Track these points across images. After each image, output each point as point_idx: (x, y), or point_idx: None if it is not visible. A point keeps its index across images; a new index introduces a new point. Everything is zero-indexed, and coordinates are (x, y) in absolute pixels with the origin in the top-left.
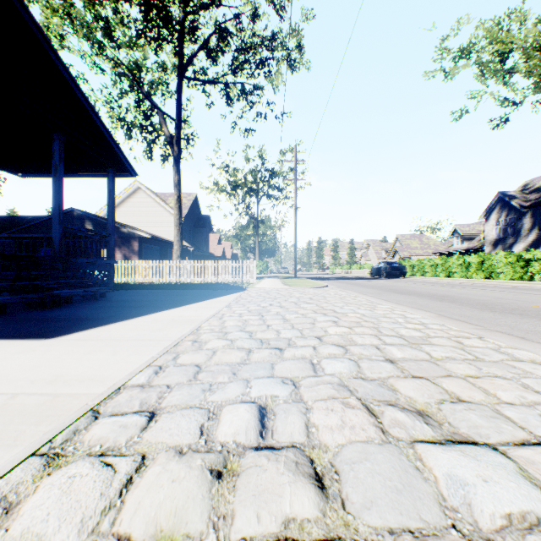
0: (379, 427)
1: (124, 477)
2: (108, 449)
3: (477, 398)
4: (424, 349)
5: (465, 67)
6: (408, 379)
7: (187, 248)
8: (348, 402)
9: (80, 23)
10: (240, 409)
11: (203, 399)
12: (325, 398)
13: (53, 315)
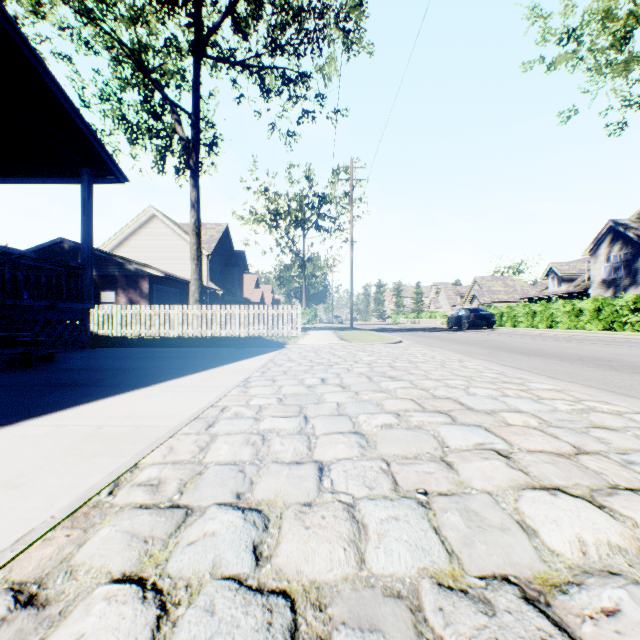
0: None
1: None
2: None
3: None
4: None
5: (575, 52)
6: None
7: (215, 292)
8: None
9: None
10: None
11: None
12: None
13: None
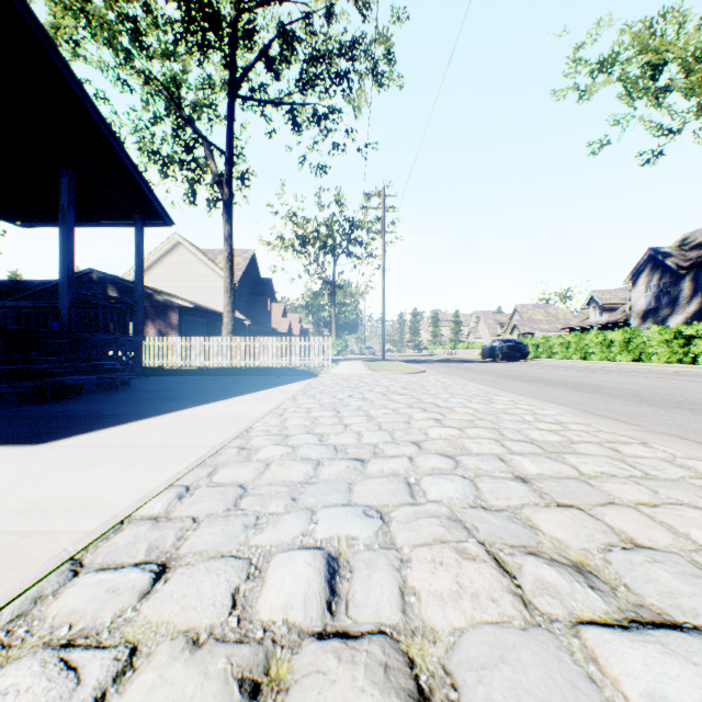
0: (517, 595)
1: (93, 692)
2: (80, 633)
3: (662, 541)
4: (568, 461)
5: (606, 83)
6: (552, 508)
7: (242, 322)
8: (466, 549)
9: (99, 23)
10: (298, 560)
11: (243, 542)
12: (429, 542)
13: (53, 411)
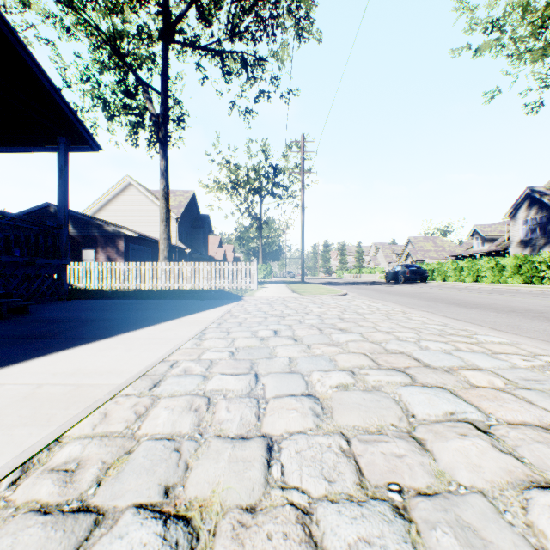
0: None
1: None
2: None
3: None
4: None
5: (499, 40)
6: None
7: (183, 251)
8: None
9: None
10: None
11: None
12: None
13: None
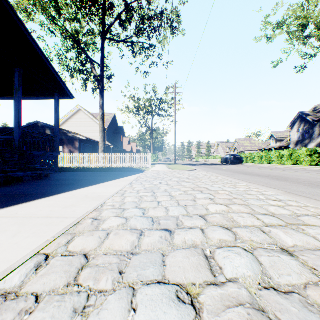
0: None
1: None
2: None
3: None
4: (308, 232)
5: (280, 34)
6: None
7: (109, 146)
8: None
9: (38, 1)
10: None
11: None
12: None
13: None
